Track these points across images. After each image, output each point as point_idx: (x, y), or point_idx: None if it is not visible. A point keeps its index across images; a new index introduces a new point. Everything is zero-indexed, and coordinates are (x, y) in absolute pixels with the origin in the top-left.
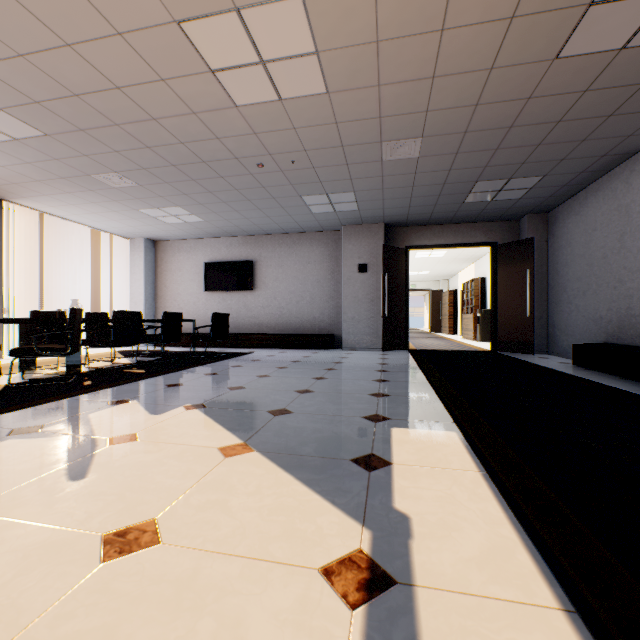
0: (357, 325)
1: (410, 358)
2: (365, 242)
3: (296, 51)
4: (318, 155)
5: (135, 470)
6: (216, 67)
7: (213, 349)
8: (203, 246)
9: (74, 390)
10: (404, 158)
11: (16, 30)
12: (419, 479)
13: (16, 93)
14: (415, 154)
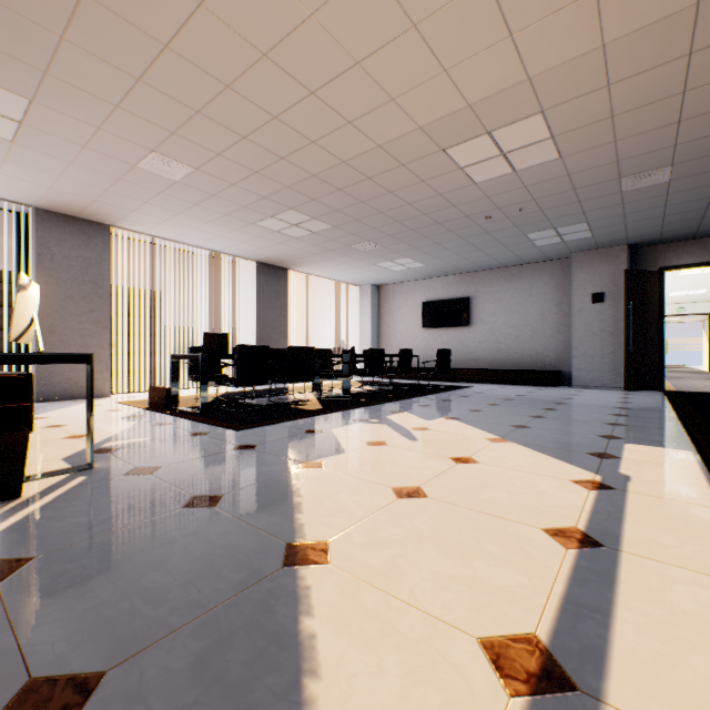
0: (590, 361)
1: (662, 399)
2: (601, 268)
3: (533, 141)
4: (547, 200)
5: (441, 441)
6: (464, 165)
7: (432, 382)
8: (420, 287)
9: (360, 403)
10: (649, 185)
11: (343, 179)
12: (642, 466)
13: (327, 208)
14: (664, 179)
